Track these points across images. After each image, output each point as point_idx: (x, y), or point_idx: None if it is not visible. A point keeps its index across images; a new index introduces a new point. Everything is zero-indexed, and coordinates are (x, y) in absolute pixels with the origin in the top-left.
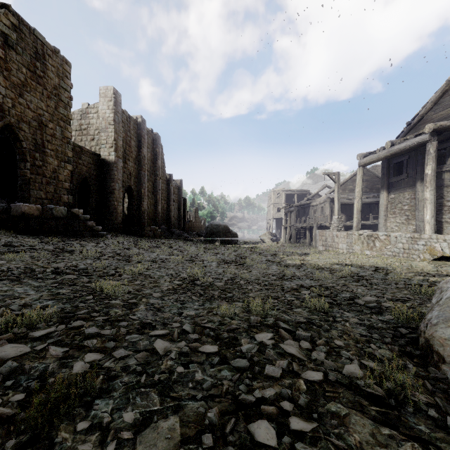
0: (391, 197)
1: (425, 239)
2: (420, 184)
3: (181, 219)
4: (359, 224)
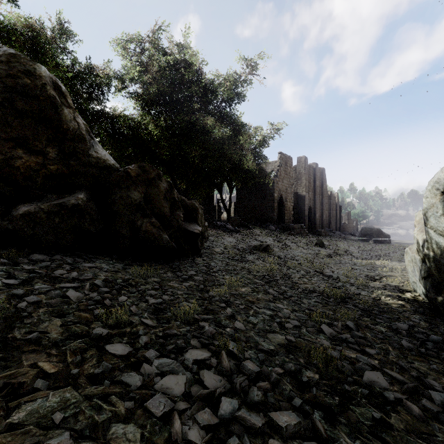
0: None
1: None
2: None
3: (338, 222)
4: None
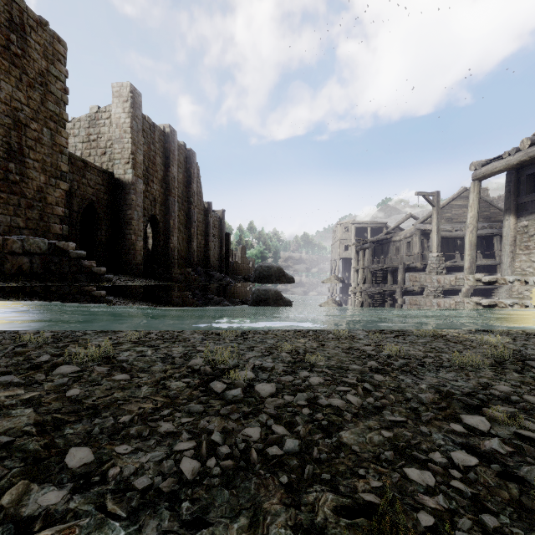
0: (523, 225)
1: None
2: None
3: (223, 259)
4: (474, 264)
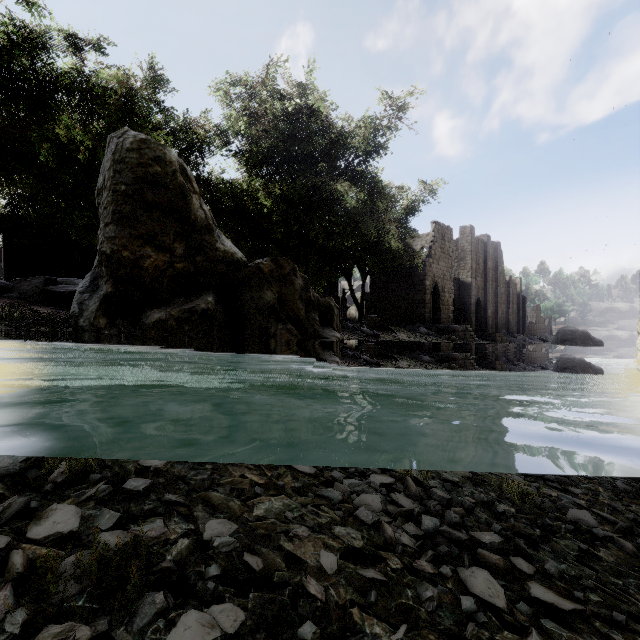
0: None
1: None
2: None
3: (521, 321)
4: None
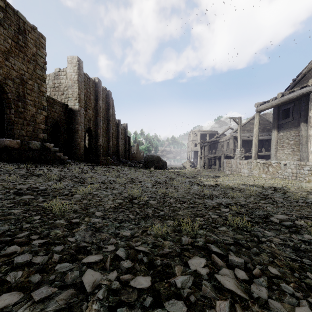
0: (281, 135)
1: (310, 166)
2: (303, 125)
3: (127, 151)
4: (256, 155)
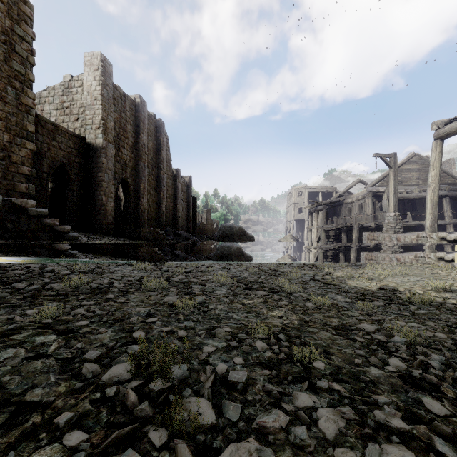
0: None
1: None
2: None
3: (190, 220)
4: (436, 223)
